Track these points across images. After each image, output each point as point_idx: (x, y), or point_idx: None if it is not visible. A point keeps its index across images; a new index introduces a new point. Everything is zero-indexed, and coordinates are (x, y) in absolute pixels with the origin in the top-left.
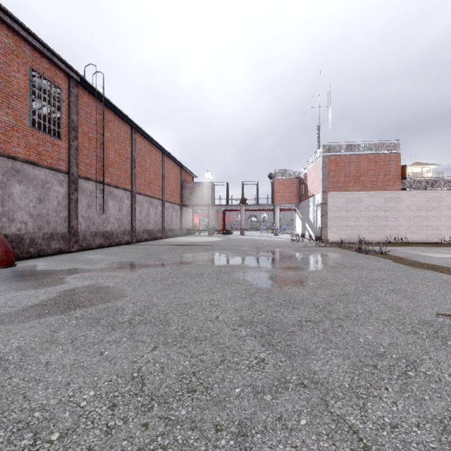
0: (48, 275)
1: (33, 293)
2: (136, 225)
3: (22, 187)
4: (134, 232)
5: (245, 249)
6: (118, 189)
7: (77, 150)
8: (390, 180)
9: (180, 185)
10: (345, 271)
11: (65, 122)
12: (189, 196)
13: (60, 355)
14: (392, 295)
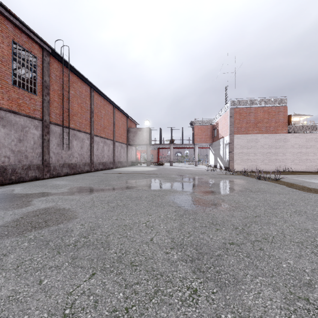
0: (20, 198)
1: (1, 215)
2: (94, 159)
3: (5, 130)
4: (92, 163)
5: (174, 176)
6: (80, 133)
7: (49, 103)
8: (279, 126)
9: (126, 130)
10: (252, 195)
11: (40, 82)
12: (133, 138)
13: (0, 284)
14: (296, 217)
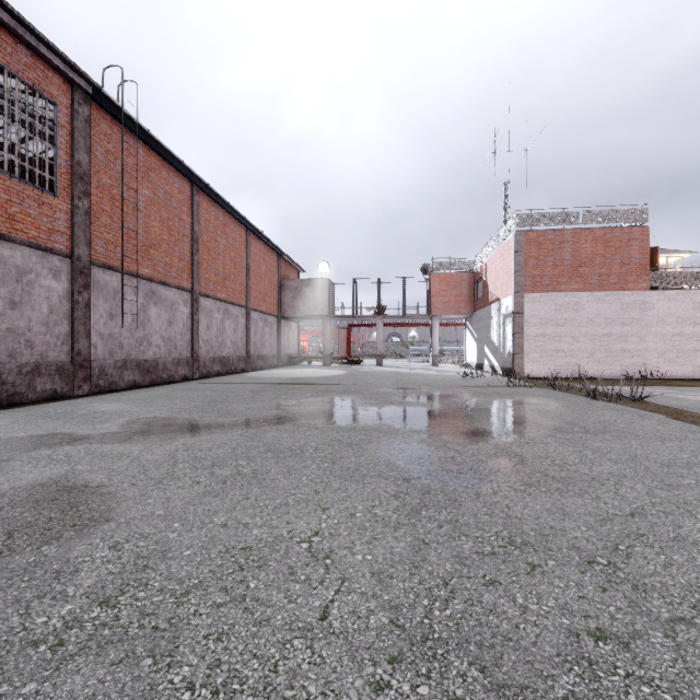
0: None
1: None
2: (200, 350)
3: None
4: (196, 360)
5: (386, 391)
6: (168, 288)
7: (87, 216)
8: (631, 273)
9: (276, 284)
10: (594, 442)
11: (65, 164)
12: (293, 303)
13: None
14: None
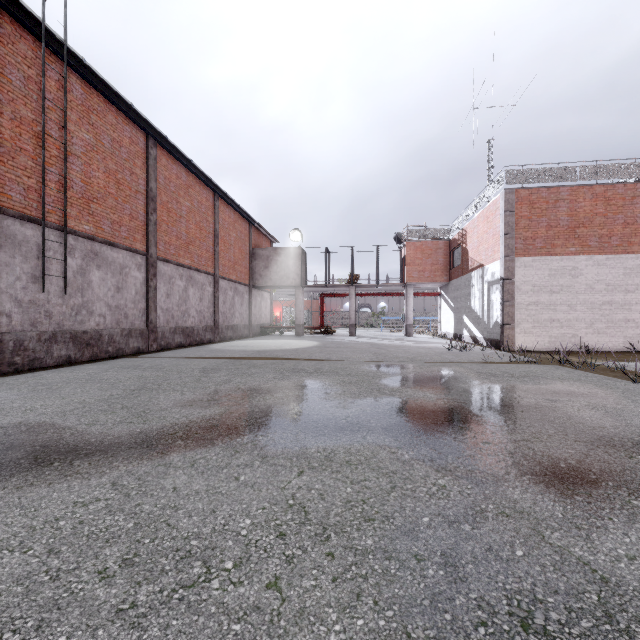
0: None
1: None
2: (158, 319)
3: None
4: (152, 331)
5: (367, 369)
6: (115, 249)
7: None
8: (636, 234)
9: (248, 253)
10: None
11: None
12: (264, 272)
13: None
14: None
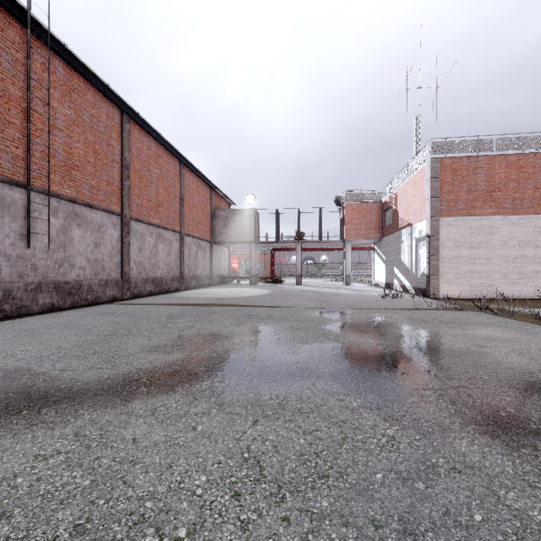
0: None
1: None
2: (131, 271)
3: None
4: (126, 281)
5: (313, 316)
6: (94, 211)
7: None
8: None
9: (209, 214)
10: None
11: None
12: (223, 230)
13: None
14: None
